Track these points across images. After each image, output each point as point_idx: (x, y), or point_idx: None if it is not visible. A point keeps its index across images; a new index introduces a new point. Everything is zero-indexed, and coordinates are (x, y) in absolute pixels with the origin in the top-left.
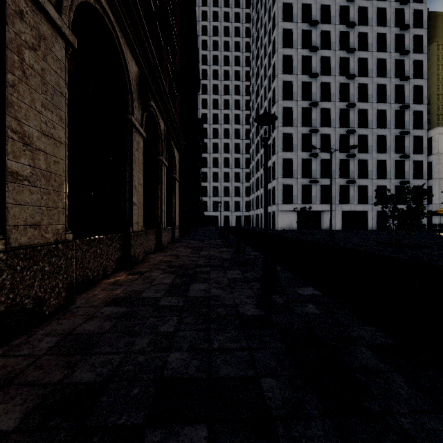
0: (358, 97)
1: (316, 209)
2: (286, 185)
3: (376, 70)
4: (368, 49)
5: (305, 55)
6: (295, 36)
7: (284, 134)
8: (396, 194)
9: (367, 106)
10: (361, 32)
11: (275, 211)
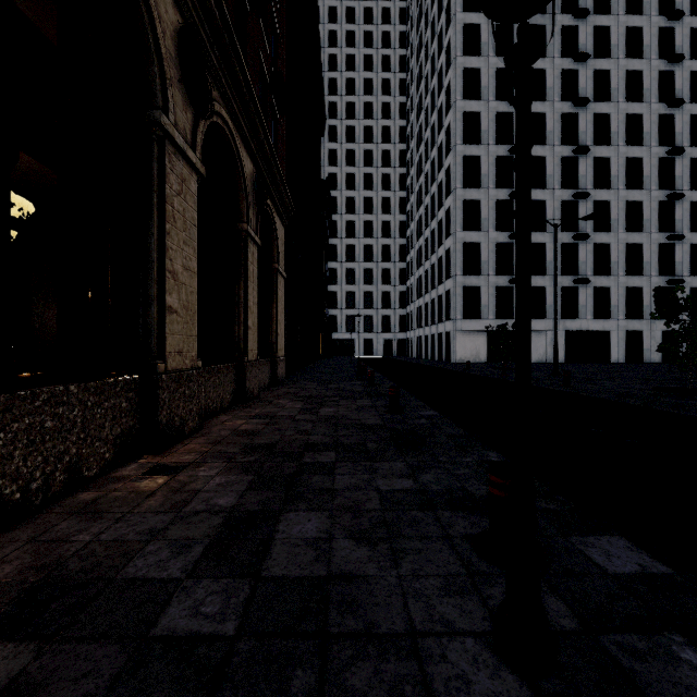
0: (594, 138)
1: None
2: (470, 288)
3: (624, 90)
4: (611, 54)
5: (502, 66)
6: (484, 35)
7: (467, 202)
8: None
9: (610, 151)
10: (599, 26)
11: (451, 331)
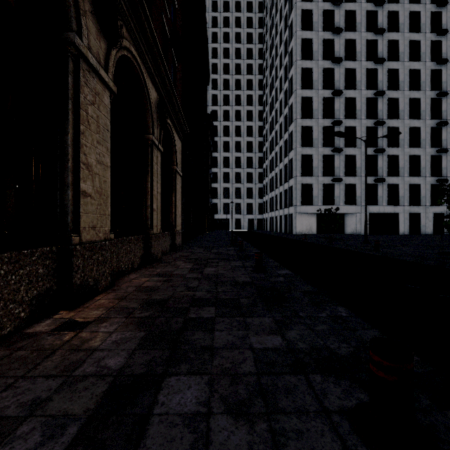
0: (388, 85)
1: (339, 211)
2: (306, 185)
3: (408, 53)
4: (399, 30)
5: (327, 38)
6: (315, 17)
7: (303, 127)
8: (432, 194)
9: (398, 94)
10: (391, 11)
11: (293, 213)
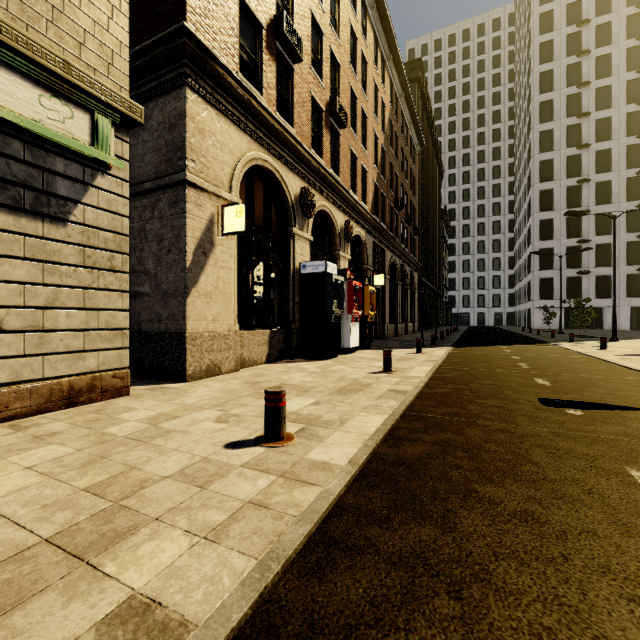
0: None
1: (588, 305)
2: (545, 279)
3: None
4: None
5: (572, 124)
6: (556, 106)
7: (542, 221)
8: None
9: None
10: None
11: (531, 308)
